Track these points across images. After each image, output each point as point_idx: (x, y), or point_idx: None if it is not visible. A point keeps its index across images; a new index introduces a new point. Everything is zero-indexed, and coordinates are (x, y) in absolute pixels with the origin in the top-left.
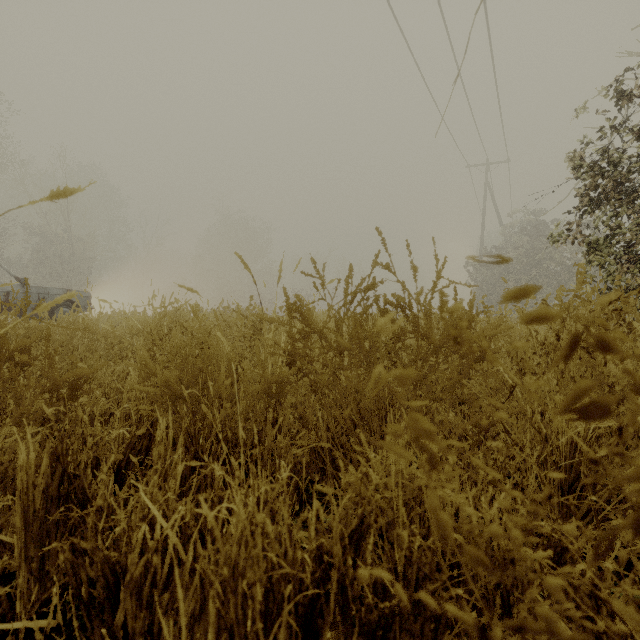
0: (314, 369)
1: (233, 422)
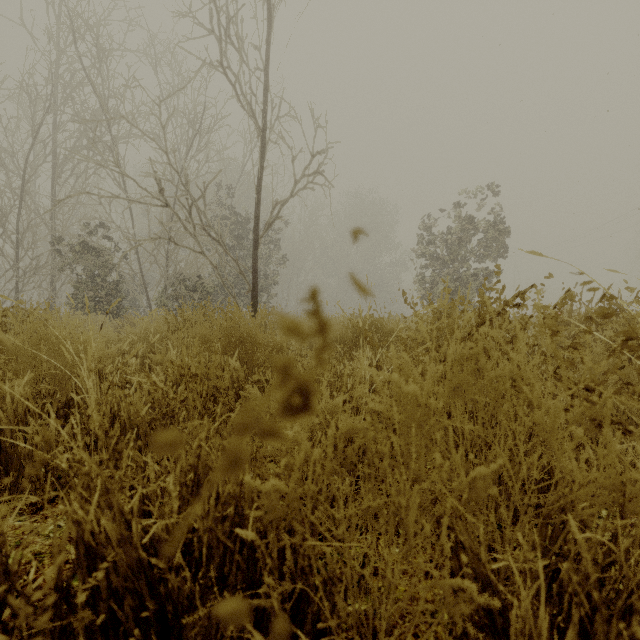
0: None
1: None
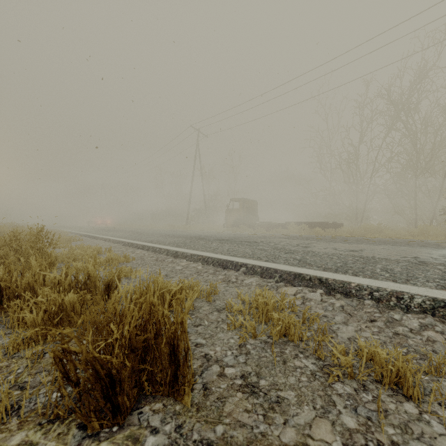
0: None
1: None
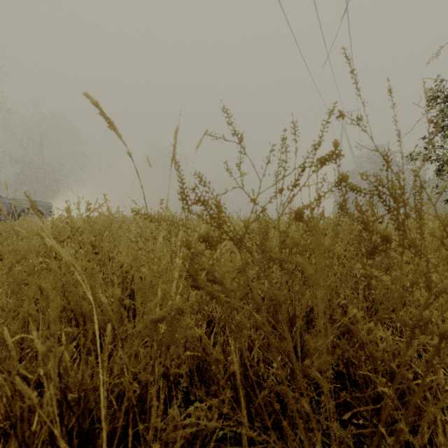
0: (225, 289)
1: (97, 381)
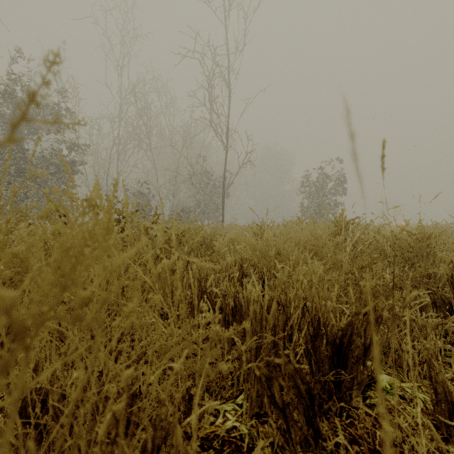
0: None
1: None
